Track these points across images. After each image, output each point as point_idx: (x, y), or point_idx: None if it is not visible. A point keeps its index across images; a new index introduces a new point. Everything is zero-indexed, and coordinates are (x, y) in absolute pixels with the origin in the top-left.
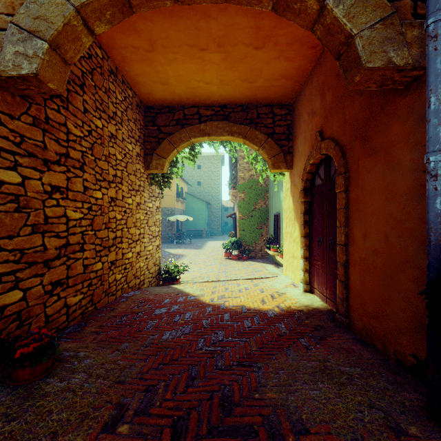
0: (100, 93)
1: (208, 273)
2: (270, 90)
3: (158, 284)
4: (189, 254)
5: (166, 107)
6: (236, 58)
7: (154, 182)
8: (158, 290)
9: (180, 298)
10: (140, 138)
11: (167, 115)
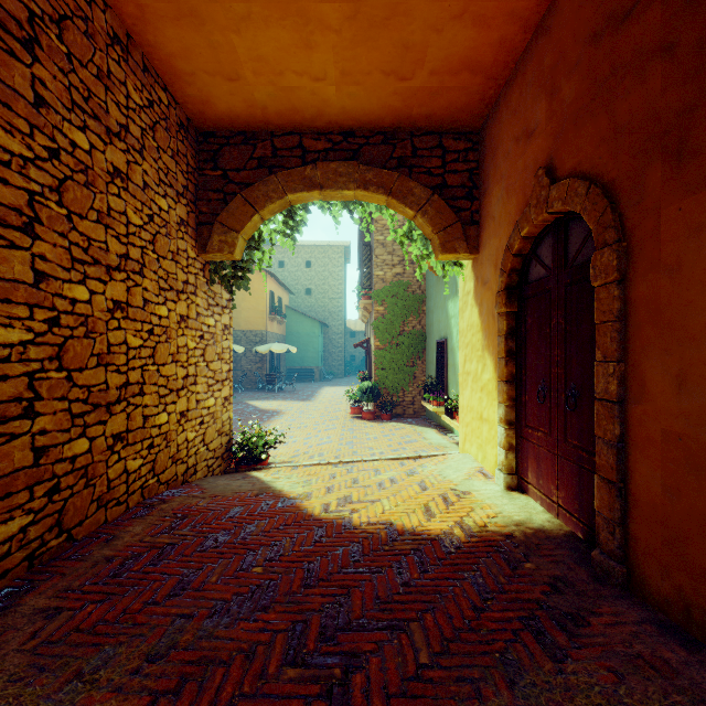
0: (85, 75)
1: (321, 447)
2: (439, 98)
3: (228, 469)
4: (289, 410)
5: (239, 133)
6: (374, 15)
7: (218, 277)
8: (221, 485)
9: (263, 505)
10: (188, 190)
11: (240, 149)
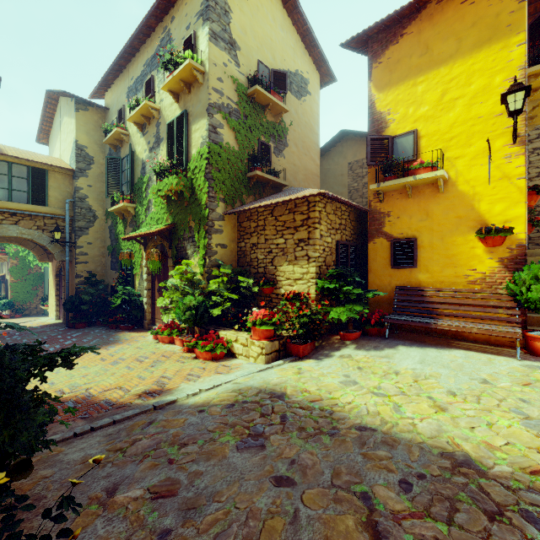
0: None
1: None
2: None
3: None
4: None
5: None
6: None
7: None
8: None
9: None
10: None
11: None
